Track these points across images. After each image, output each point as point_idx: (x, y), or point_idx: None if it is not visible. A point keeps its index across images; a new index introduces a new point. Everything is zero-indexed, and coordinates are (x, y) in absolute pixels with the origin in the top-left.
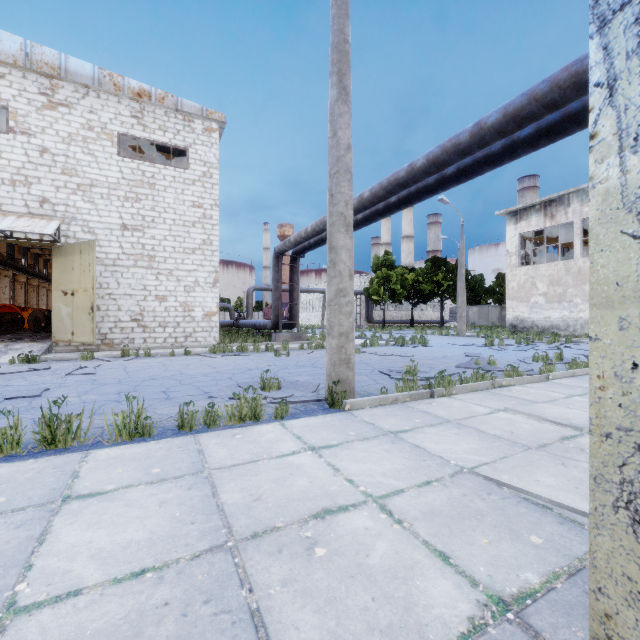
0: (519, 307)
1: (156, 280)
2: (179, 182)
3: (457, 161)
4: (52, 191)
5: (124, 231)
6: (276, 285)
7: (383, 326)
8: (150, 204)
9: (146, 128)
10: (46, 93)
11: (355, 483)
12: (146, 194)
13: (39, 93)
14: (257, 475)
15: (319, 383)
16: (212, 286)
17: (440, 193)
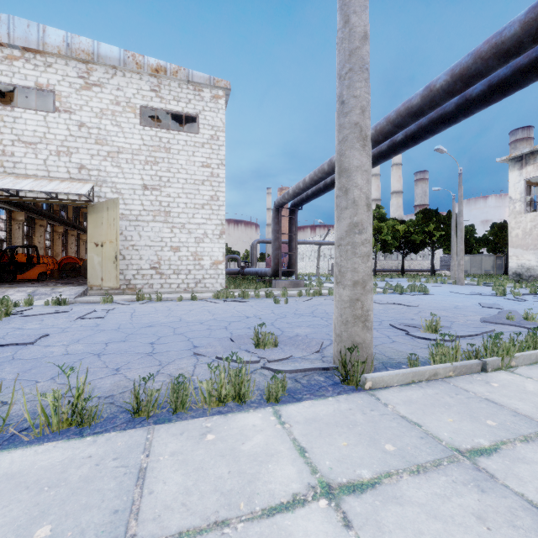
0: (524, 255)
1: (171, 233)
2: (190, 145)
3: (495, 68)
4: (88, 159)
5: (145, 190)
6: (276, 236)
7: (374, 274)
8: (166, 166)
9: (163, 100)
10: (83, 76)
11: None
12: (163, 157)
13: (78, 77)
14: None
15: (323, 340)
16: (219, 237)
17: (460, 121)
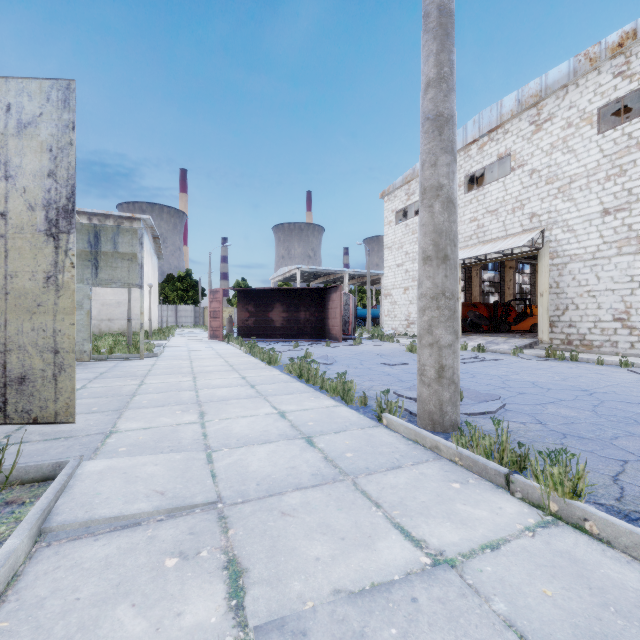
0: None
1: None
2: None
3: None
4: (538, 205)
5: (604, 217)
6: None
7: None
8: (639, 170)
9: (633, 77)
10: (533, 121)
11: (224, 419)
12: (633, 160)
13: (529, 125)
14: (251, 403)
15: (494, 410)
16: None
17: None
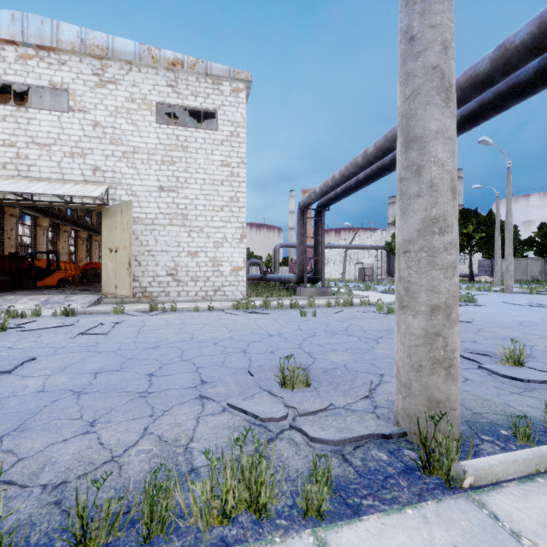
0: None
1: (188, 237)
2: (209, 143)
3: None
4: (102, 160)
5: (161, 192)
6: (300, 239)
7: None
8: (183, 166)
9: (180, 95)
10: (98, 73)
11: None
12: (180, 157)
13: (92, 74)
14: None
15: (371, 379)
16: (239, 242)
17: (539, 92)
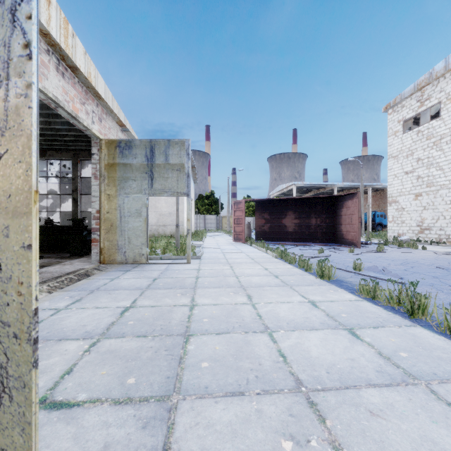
0: None
1: None
2: None
3: None
4: None
5: None
6: None
7: None
8: None
9: None
10: None
11: None
12: None
13: None
14: (433, 422)
15: None
16: None
17: None
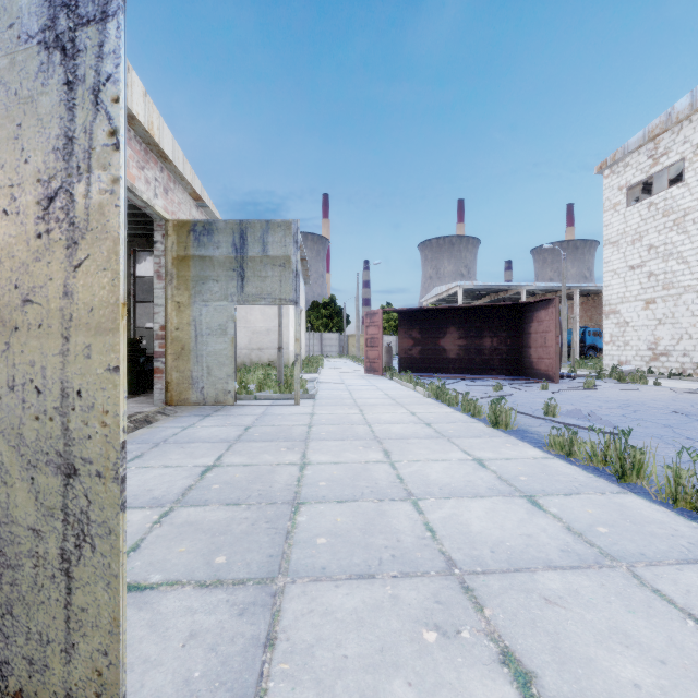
0: None
1: None
2: None
3: None
4: None
5: None
6: None
7: None
8: None
9: None
10: None
11: None
12: None
13: None
14: (630, 611)
15: None
16: None
17: None
